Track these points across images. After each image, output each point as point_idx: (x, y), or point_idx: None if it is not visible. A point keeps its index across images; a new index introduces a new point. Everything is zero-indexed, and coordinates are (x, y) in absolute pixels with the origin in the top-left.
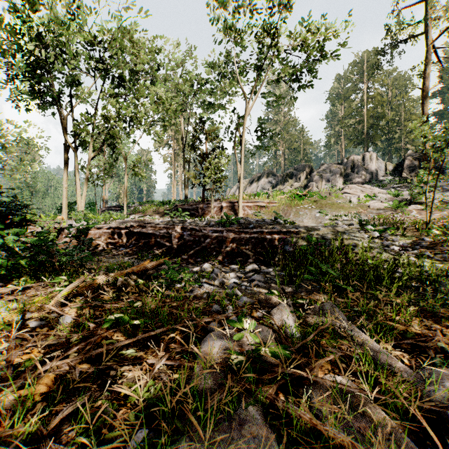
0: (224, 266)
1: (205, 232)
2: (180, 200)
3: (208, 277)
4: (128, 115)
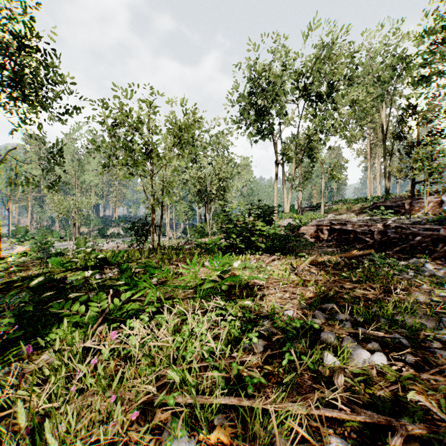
0: (438, 265)
1: (414, 230)
2: (379, 196)
3: (416, 269)
4: (325, 126)
